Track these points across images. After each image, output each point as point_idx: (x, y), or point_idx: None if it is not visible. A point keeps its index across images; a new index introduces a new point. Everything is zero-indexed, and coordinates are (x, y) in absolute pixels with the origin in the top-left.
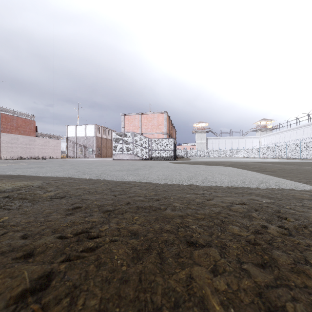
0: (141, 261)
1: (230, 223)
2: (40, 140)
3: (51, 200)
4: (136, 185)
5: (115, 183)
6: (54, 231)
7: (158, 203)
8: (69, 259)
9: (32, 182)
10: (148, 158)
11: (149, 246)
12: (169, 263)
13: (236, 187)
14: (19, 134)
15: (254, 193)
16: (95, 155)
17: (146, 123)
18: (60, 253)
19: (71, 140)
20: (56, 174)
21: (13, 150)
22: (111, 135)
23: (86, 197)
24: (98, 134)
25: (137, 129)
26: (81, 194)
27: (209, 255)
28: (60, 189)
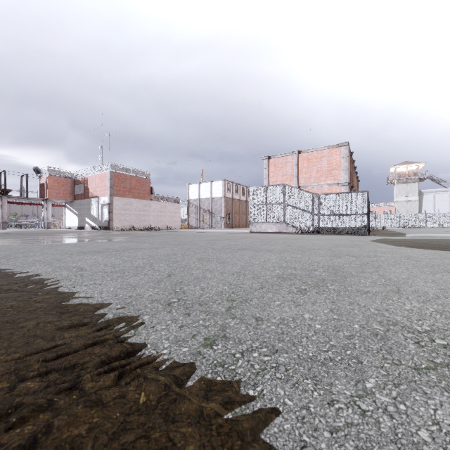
0: None
1: None
2: (155, 205)
3: None
4: None
5: None
6: None
7: None
8: None
9: None
10: (314, 230)
11: None
12: None
13: None
14: (133, 198)
15: None
16: (224, 224)
17: (307, 168)
18: None
19: (194, 204)
20: (92, 294)
21: (127, 219)
22: (246, 195)
23: None
24: (228, 193)
25: (290, 180)
26: None
27: None
28: None
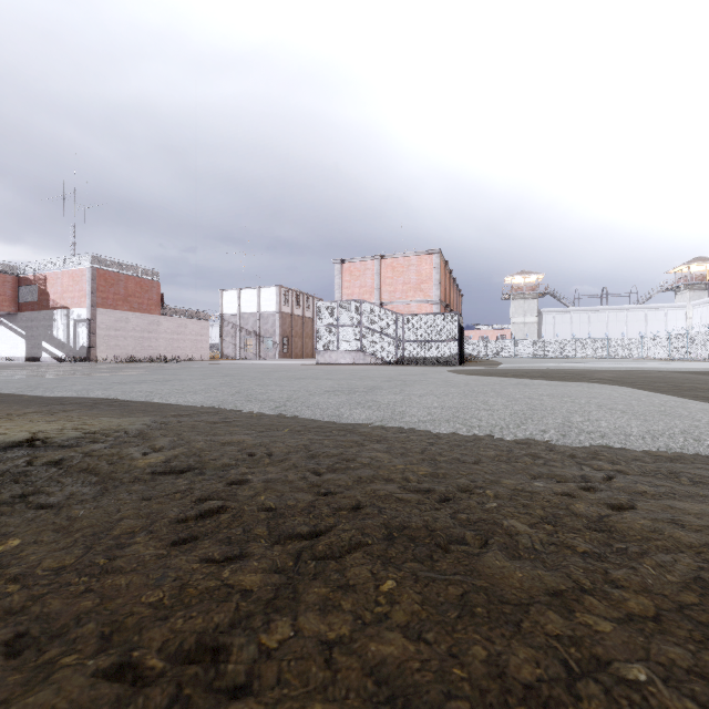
0: None
1: None
2: (169, 322)
3: (153, 481)
4: (375, 439)
5: (319, 428)
6: (111, 631)
7: (451, 511)
8: None
9: (131, 419)
10: (397, 360)
11: None
12: None
13: (678, 455)
14: (130, 311)
15: None
16: (279, 353)
17: (392, 279)
18: None
19: (231, 321)
20: (189, 400)
21: (120, 344)
22: (312, 309)
23: (241, 476)
24: (285, 307)
25: (371, 293)
26: (230, 464)
27: None
28: (184, 445)
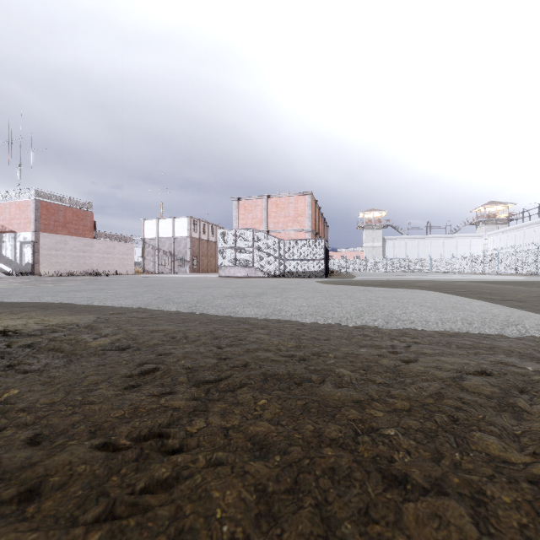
0: (278, 529)
1: (473, 426)
2: (100, 244)
3: (104, 354)
4: (260, 327)
5: (221, 320)
6: (95, 429)
7: (305, 366)
8: (113, 514)
9: (79, 316)
10: (280, 274)
11: (294, 484)
12: (347, 537)
13: (455, 333)
14: (68, 235)
15: (500, 347)
16: (189, 268)
17: (276, 213)
18: (96, 492)
19: (151, 244)
20: (121, 303)
21: (59, 261)
22: (215, 235)
23: (167, 350)
24: (194, 233)
25: (260, 224)
26: (158, 343)
27: (447, 523)
28: (123, 333)
